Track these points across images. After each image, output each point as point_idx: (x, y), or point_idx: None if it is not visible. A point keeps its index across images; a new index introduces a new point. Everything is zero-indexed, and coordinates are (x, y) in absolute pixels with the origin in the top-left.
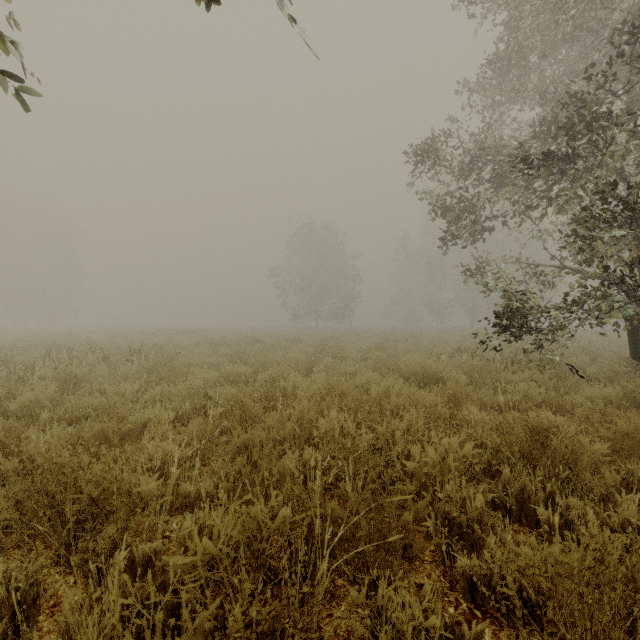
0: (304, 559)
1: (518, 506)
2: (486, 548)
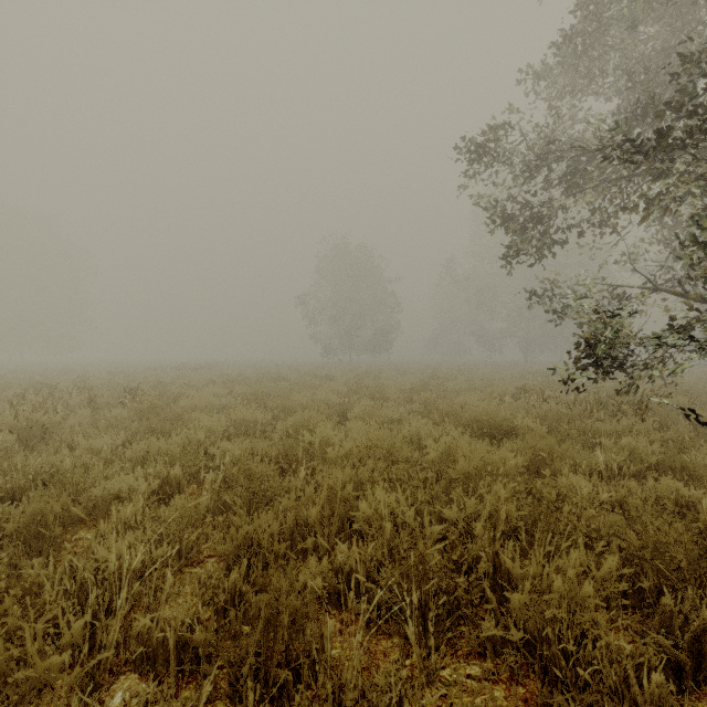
0: None
1: (693, 663)
2: None
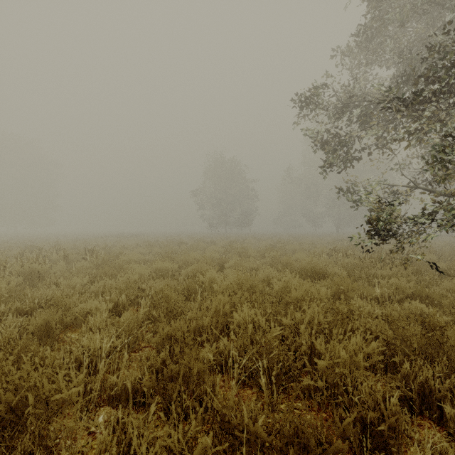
0: None
1: (420, 400)
2: (400, 450)
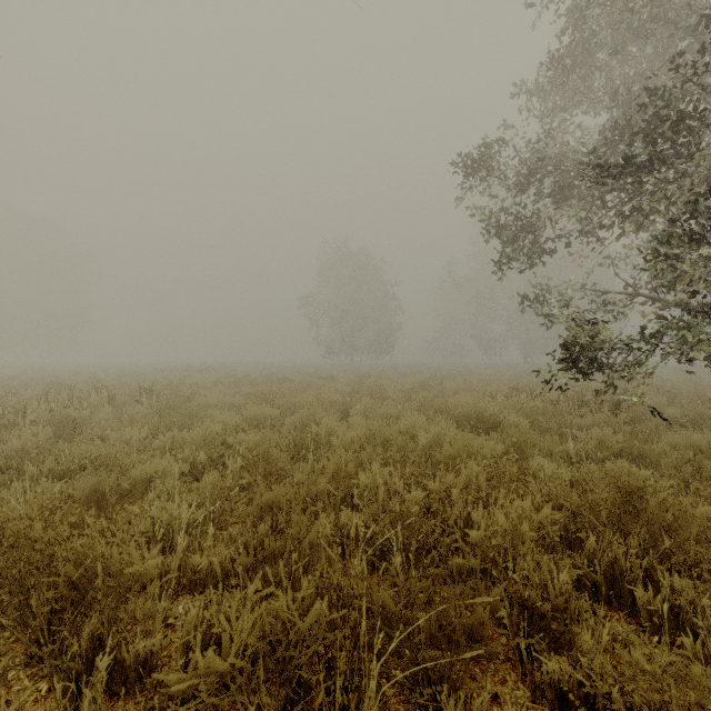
0: (344, 665)
1: (607, 585)
2: (573, 642)
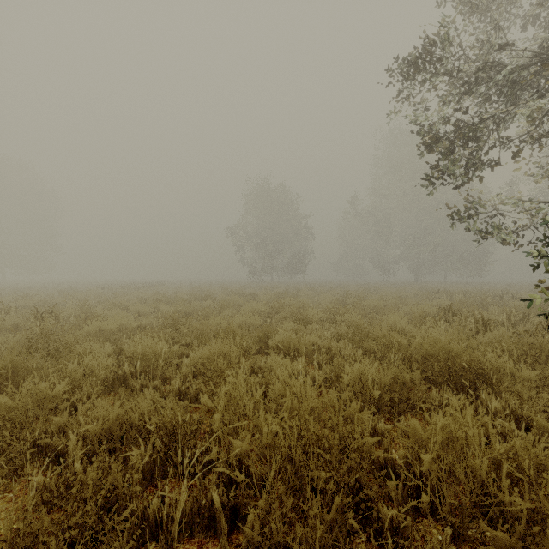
0: None
1: None
2: None
